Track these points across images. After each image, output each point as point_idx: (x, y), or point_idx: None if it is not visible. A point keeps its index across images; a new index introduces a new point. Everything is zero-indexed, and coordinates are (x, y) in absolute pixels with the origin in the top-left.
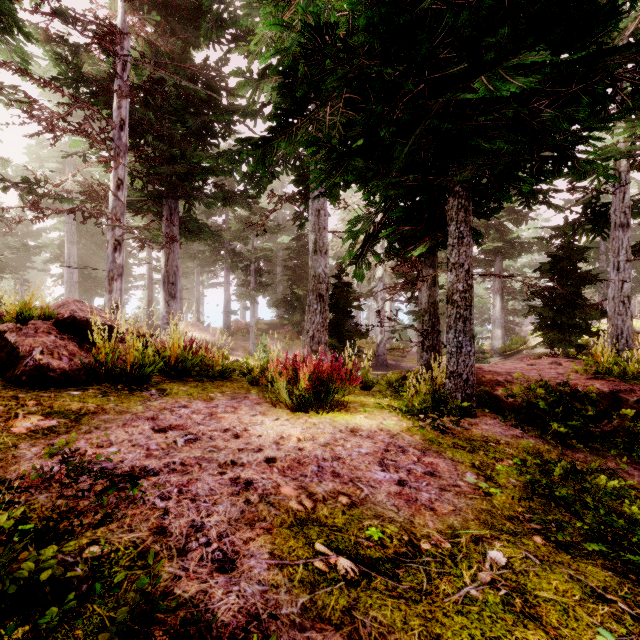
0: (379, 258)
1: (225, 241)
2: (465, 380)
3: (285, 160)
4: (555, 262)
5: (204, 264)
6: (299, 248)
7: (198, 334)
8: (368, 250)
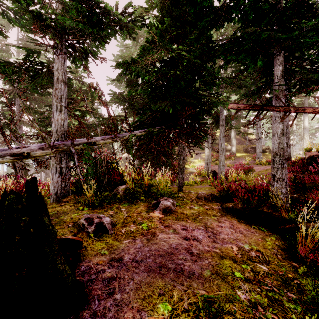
0: None
1: None
2: None
3: None
4: None
5: None
6: None
7: None
8: None
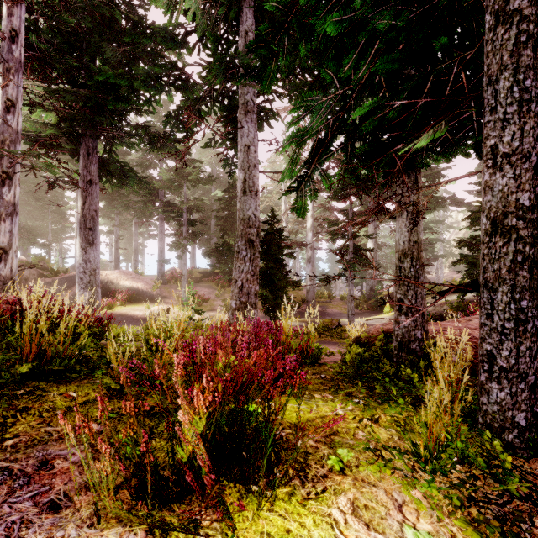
0: (330, 182)
1: (159, 193)
2: (534, 386)
3: (212, 97)
4: None
5: (140, 215)
6: (230, 199)
7: (130, 282)
8: (315, 169)
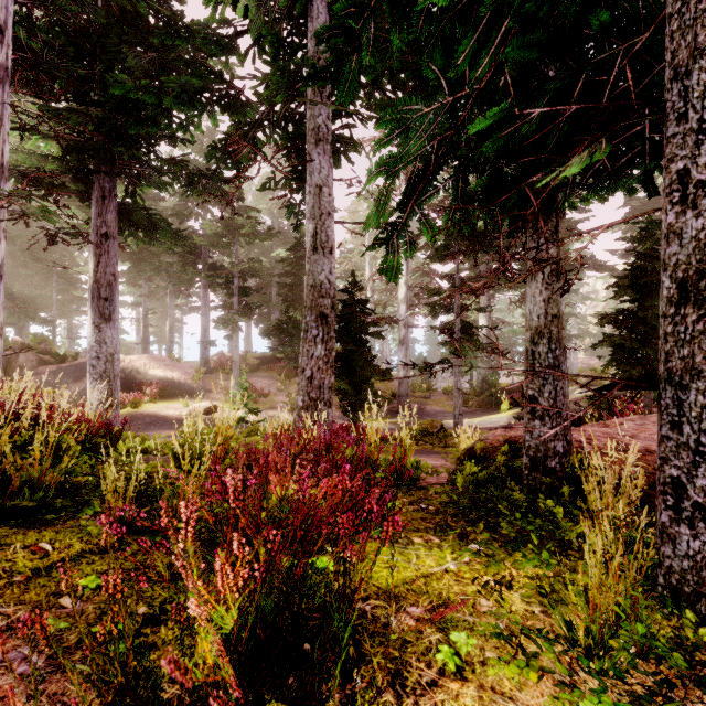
0: (432, 232)
1: (202, 251)
2: None
3: (272, 121)
4: (635, 276)
5: (177, 282)
6: (297, 260)
7: (163, 371)
8: (413, 214)
